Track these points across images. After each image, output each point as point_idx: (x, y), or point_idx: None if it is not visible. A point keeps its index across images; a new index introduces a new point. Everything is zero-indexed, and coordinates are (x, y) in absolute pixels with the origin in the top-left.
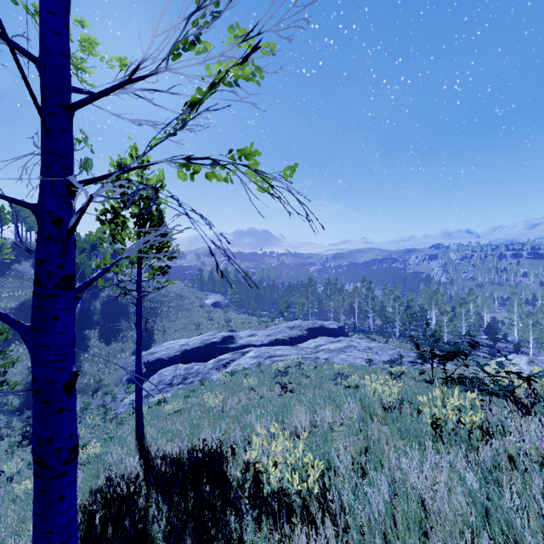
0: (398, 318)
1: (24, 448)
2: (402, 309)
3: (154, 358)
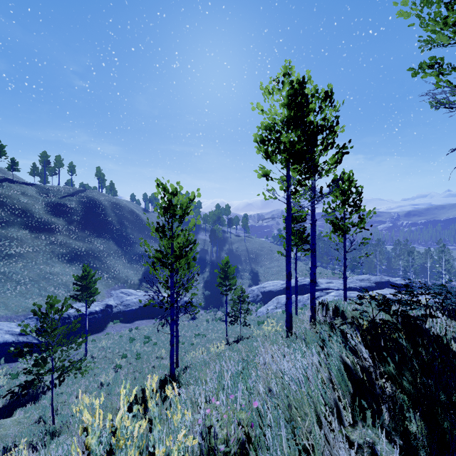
0: None
1: (220, 323)
2: None
3: (267, 290)
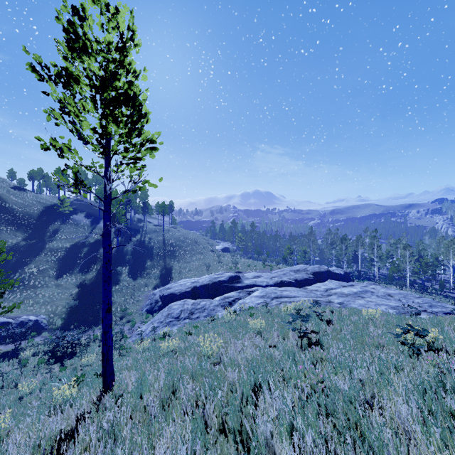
0: (408, 267)
1: (50, 366)
2: (413, 258)
3: (168, 292)
